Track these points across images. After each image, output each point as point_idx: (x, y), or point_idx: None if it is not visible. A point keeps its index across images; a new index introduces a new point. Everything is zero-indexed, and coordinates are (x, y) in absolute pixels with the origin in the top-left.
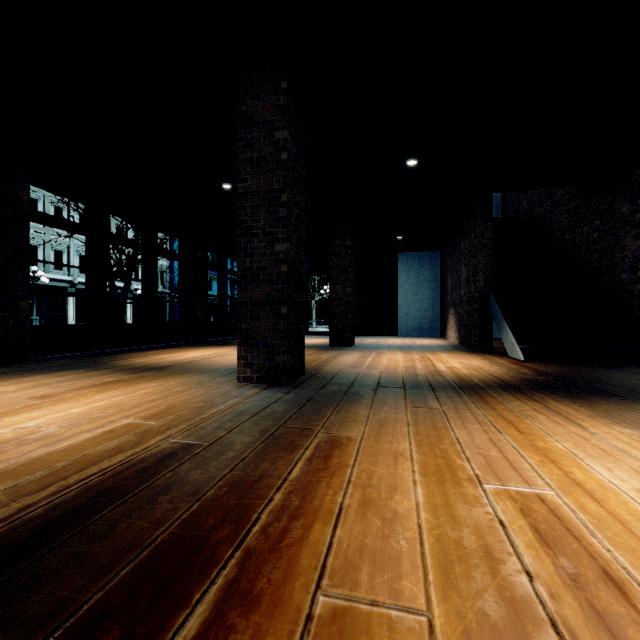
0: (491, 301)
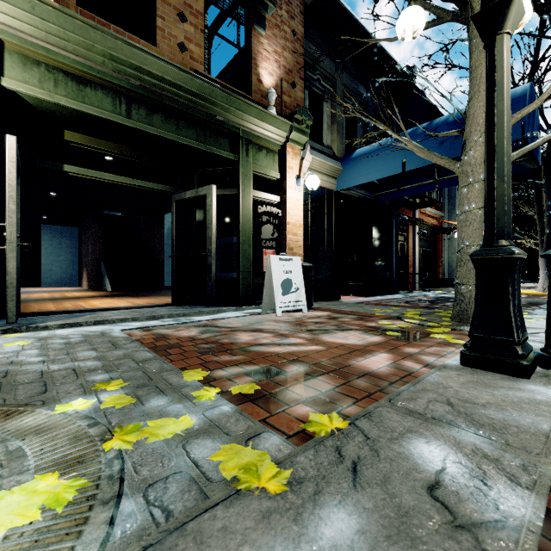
0: (102, 265)
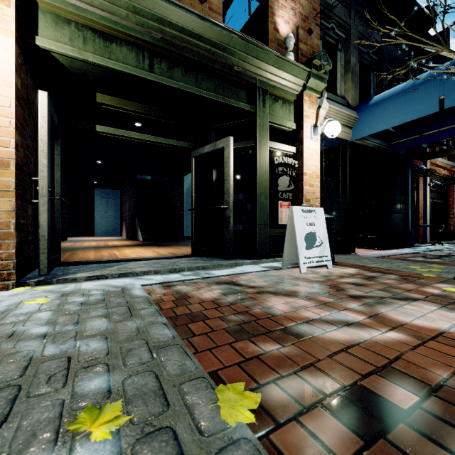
0: (136, 219)
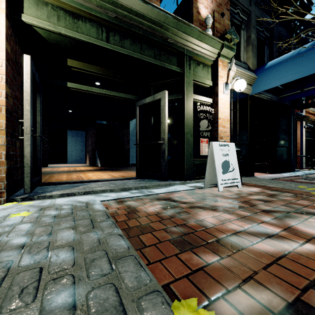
0: (96, 151)
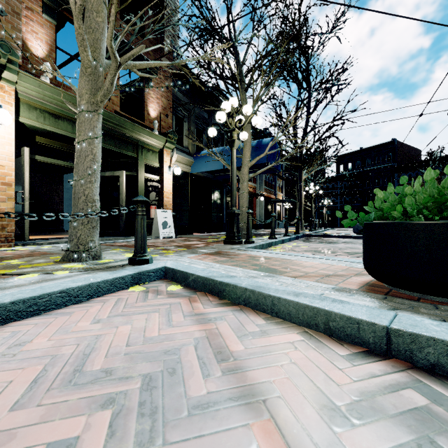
0: None
